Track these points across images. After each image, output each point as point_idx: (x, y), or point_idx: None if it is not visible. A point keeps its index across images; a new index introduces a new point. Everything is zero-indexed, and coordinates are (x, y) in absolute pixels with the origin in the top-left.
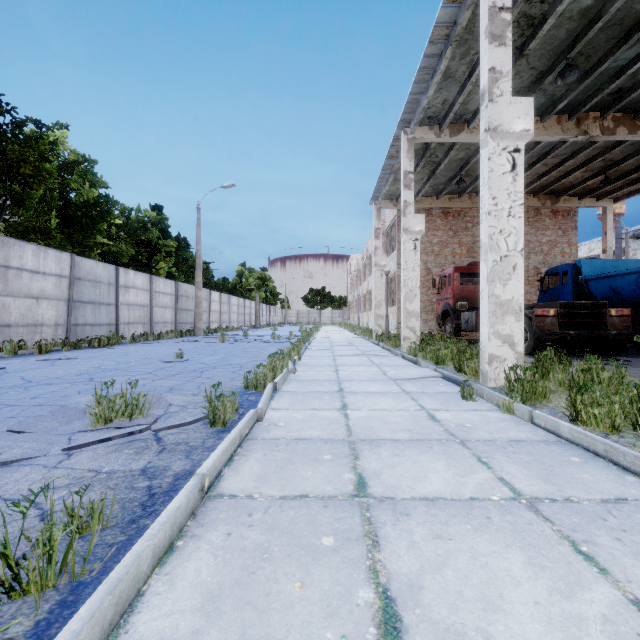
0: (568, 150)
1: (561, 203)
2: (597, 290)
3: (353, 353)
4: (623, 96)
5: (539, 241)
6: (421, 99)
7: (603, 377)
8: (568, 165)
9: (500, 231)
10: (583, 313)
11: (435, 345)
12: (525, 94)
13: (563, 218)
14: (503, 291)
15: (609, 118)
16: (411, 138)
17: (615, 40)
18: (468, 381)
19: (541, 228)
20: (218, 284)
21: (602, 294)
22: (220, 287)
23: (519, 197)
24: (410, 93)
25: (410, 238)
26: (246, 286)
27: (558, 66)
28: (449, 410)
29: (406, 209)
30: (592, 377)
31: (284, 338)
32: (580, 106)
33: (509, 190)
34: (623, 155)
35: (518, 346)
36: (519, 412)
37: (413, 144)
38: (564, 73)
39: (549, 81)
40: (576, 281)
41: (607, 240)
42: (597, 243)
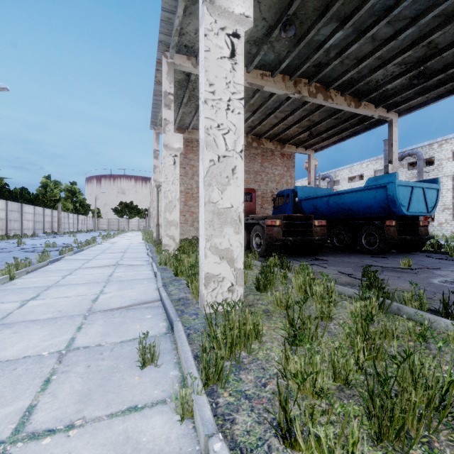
0: (290, 108)
1: (286, 148)
2: (306, 207)
3: (104, 263)
4: (321, 69)
5: (274, 173)
6: (174, 20)
7: (315, 289)
8: (290, 120)
9: (218, 125)
10: (298, 223)
11: (197, 250)
12: (260, 45)
13: (287, 159)
14: (221, 197)
15: (313, 86)
16: (171, 62)
17: (318, 12)
18: (172, 316)
19: (275, 164)
20: (15, 193)
21: (309, 210)
22: (17, 196)
23: (239, 90)
24: (162, 9)
25: (170, 154)
26: (51, 196)
27: (282, 21)
28: (71, 428)
29: (166, 126)
30: (306, 288)
31: (59, 246)
32: (296, 70)
33: (228, 79)
34: (320, 119)
35: (238, 262)
36: (196, 421)
37: (173, 68)
38: (286, 26)
39: (276, 35)
40: (294, 201)
41: (311, 176)
42: (305, 181)
